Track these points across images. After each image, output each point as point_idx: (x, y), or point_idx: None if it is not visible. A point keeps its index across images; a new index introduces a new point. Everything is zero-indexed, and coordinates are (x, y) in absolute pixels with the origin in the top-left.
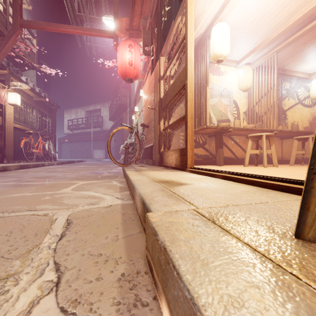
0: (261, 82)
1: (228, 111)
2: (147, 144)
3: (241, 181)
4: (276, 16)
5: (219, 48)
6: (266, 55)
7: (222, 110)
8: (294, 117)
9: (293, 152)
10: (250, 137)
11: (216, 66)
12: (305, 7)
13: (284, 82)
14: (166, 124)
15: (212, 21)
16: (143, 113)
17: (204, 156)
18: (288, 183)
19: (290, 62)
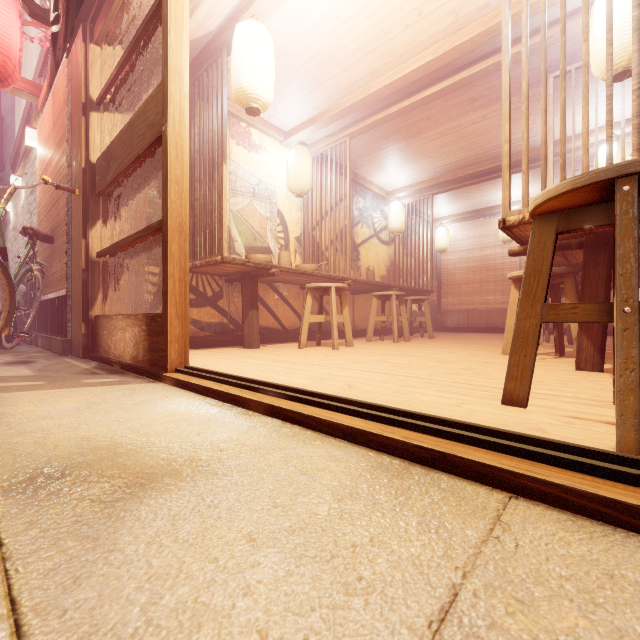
0: (325, 186)
1: (268, 231)
2: (49, 292)
3: (319, 426)
4: (353, 66)
5: (252, 79)
6: (333, 136)
7: (257, 227)
8: (369, 258)
9: (371, 318)
10: (310, 288)
11: (243, 127)
12: (394, 71)
13: (356, 196)
14: (110, 240)
15: (236, 11)
16: (38, 199)
17: (216, 327)
18: (434, 435)
19: (366, 163)
